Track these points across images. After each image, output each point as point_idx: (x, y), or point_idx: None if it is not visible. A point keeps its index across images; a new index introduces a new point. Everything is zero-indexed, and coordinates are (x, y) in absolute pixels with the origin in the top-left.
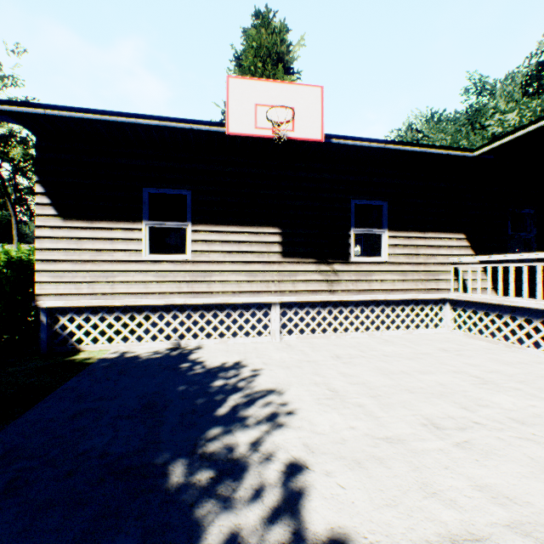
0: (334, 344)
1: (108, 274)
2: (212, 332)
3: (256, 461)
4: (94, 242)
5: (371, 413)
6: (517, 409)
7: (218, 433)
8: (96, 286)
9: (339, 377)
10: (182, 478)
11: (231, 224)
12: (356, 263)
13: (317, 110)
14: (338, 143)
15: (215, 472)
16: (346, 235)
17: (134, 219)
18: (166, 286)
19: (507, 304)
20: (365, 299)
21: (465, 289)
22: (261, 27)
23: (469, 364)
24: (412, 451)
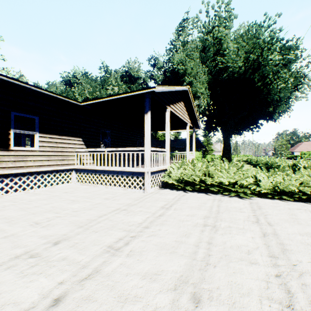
0: None
1: None
2: None
3: None
4: None
5: (2, 229)
6: (79, 207)
7: None
8: None
9: None
10: None
11: None
12: (16, 151)
13: None
14: None
15: None
16: (7, 132)
17: None
18: None
19: (94, 169)
20: (23, 172)
21: (82, 163)
22: None
23: (73, 196)
24: (17, 236)
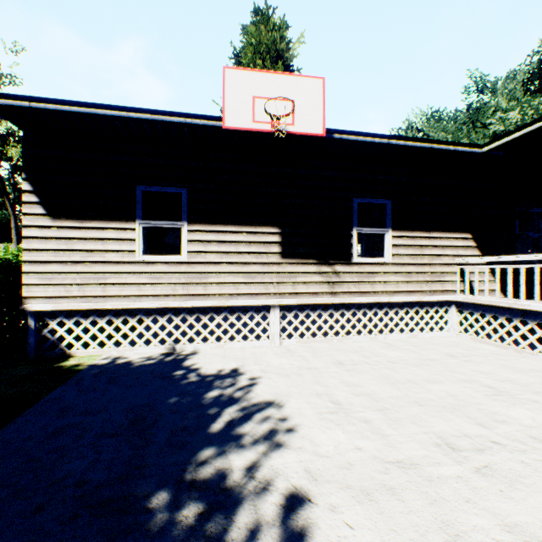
0: (336, 349)
1: (99, 276)
2: (209, 336)
3: (251, 492)
4: (85, 243)
5: (379, 430)
6: (538, 425)
7: (211, 456)
8: (87, 288)
9: (342, 387)
10: (166, 515)
11: (228, 224)
12: (358, 264)
13: (318, 102)
14: (340, 138)
15: (205, 506)
16: (348, 234)
17: (127, 218)
18: (160, 289)
19: (517, 307)
20: (367, 301)
21: (471, 291)
22: (260, 24)
23: (480, 371)
24: (427, 479)
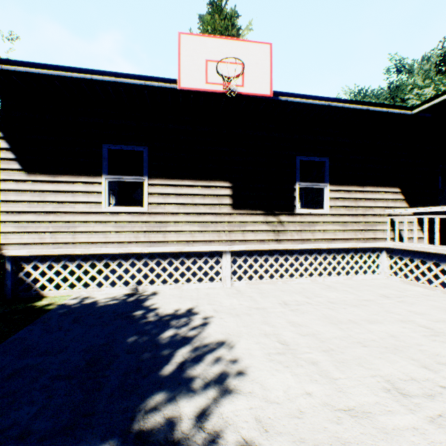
0: (281, 290)
1: (69, 225)
2: (168, 279)
3: None
4: (57, 195)
5: (327, 373)
6: None
7: (160, 402)
8: (58, 235)
9: (289, 327)
10: None
11: (185, 178)
12: (301, 215)
13: (266, 66)
14: (286, 100)
15: None
16: (291, 188)
17: (94, 173)
18: (124, 236)
19: (444, 253)
20: (308, 248)
21: (400, 238)
22: (215, 13)
23: (414, 312)
24: (382, 431)
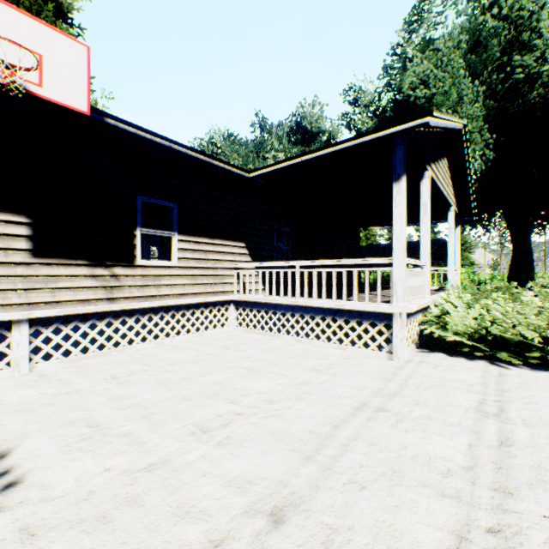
0: (113, 362)
1: None
2: None
3: None
4: None
5: (139, 440)
6: (270, 390)
7: None
8: None
9: (109, 405)
10: None
11: None
12: (144, 267)
13: (82, 73)
14: (116, 125)
15: None
16: (131, 234)
17: None
18: None
19: (271, 302)
20: (154, 306)
21: (246, 290)
22: None
23: (244, 357)
24: (175, 471)
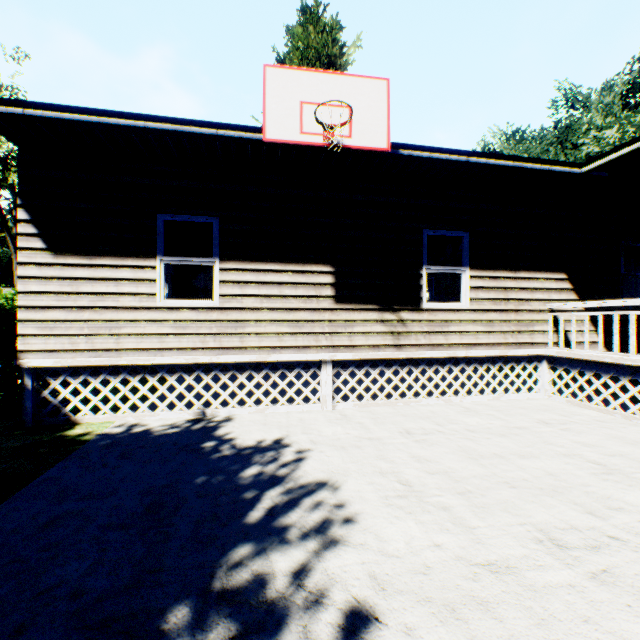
0: (402, 414)
1: (112, 325)
2: (246, 399)
3: (300, 607)
4: (94, 284)
5: (462, 521)
6: None
7: (247, 555)
8: (96, 339)
9: (412, 463)
10: None
11: (270, 261)
12: (429, 311)
13: (382, 109)
14: (408, 155)
15: (238, 627)
16: (416, 274)
17: (146, 254)
18: (186, 340)
19: (625, 364)
20: (440, 356)
21: (566, 343)
22: (308, 24)
23: (582, 443)
24: (530, 589)
